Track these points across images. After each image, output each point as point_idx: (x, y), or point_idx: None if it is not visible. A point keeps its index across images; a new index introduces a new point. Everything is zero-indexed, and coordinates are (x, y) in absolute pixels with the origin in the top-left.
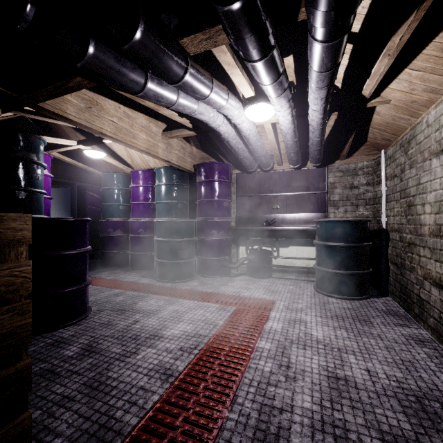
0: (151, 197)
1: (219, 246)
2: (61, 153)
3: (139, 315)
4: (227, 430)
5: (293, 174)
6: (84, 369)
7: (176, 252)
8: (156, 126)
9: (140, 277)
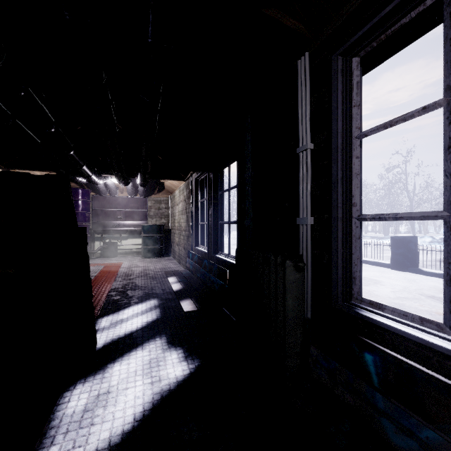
0: None
1: None
2: None
3: None
4: (118, 276)
5: (130, 199)
6: None
7: None
8: None
9: None
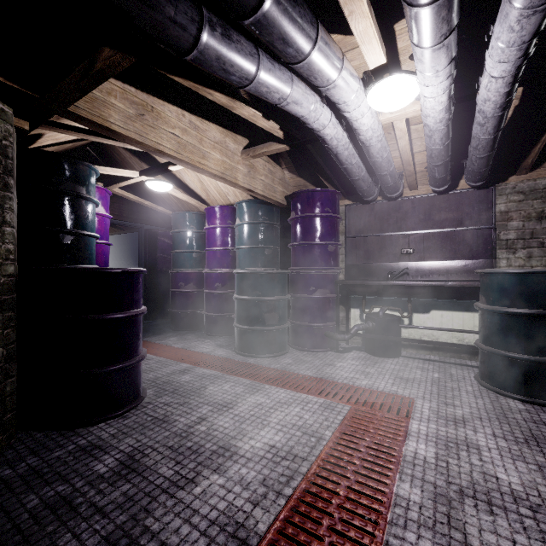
0: (230, 241)
1: (322, 307)
2: (126, 190)
3: (207, 408)
4: None
5: (434, 202)
6: (113, 506)
7: (261, 315)
8: (235, 142)
9: (216, 346)
